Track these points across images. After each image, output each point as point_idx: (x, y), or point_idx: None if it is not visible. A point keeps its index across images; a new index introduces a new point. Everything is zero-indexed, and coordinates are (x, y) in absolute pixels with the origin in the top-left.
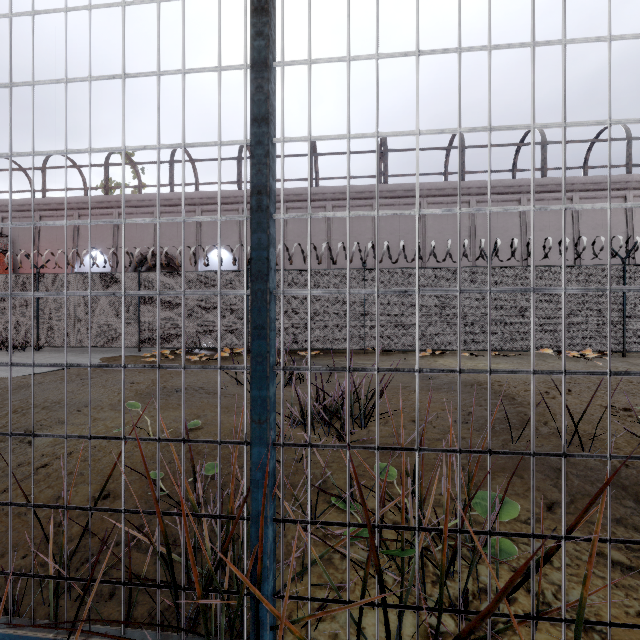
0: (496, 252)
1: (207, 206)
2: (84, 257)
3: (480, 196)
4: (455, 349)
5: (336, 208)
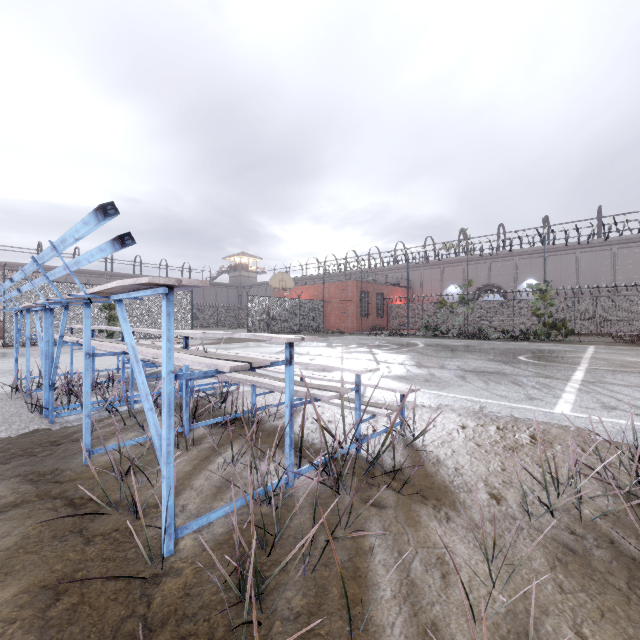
0: None
1: (521, 256)
2: (446, 288)
3: None
4: None
5: (620, 249)
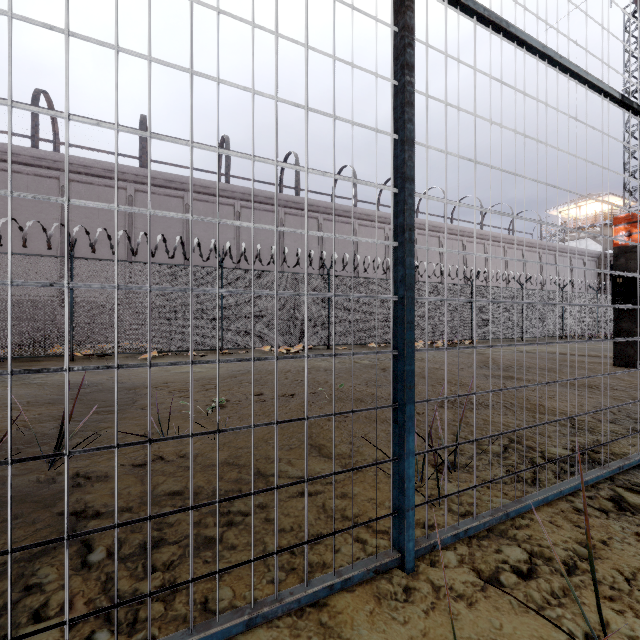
0: (225, 254)
1: None
2: None
3: (244, 202)
4: (187, 349)
5: (76, 183)
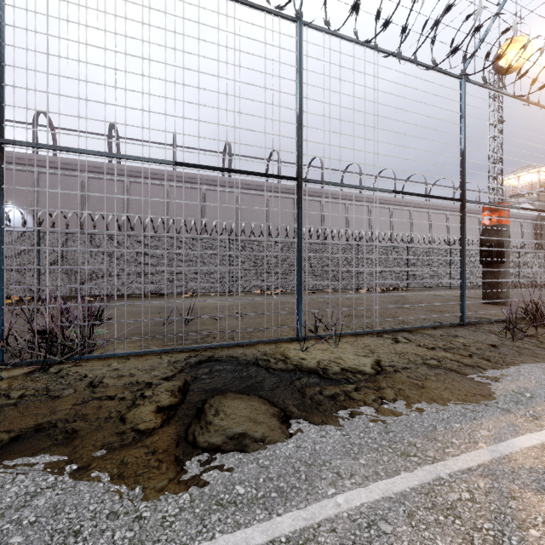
0: (232, 231)
1: None
2: None
3: (242, 189)
4: (208, 292)
5: (134, 183)
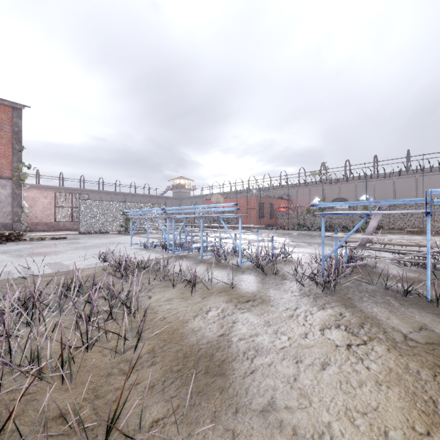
0: None
1: (359, 180)
2: (313, 200)
3: None
4: None
5: (420, 176)
